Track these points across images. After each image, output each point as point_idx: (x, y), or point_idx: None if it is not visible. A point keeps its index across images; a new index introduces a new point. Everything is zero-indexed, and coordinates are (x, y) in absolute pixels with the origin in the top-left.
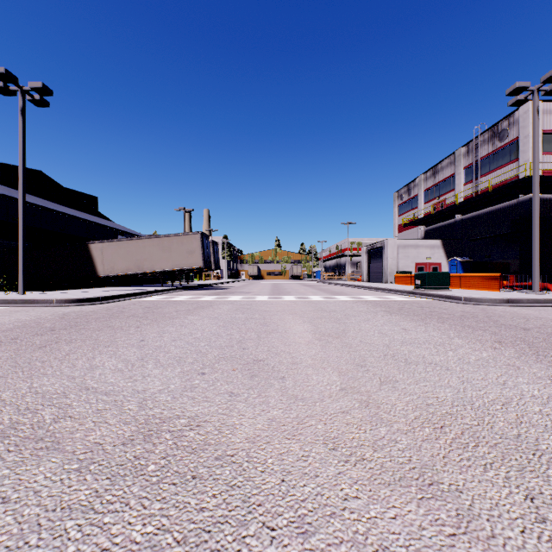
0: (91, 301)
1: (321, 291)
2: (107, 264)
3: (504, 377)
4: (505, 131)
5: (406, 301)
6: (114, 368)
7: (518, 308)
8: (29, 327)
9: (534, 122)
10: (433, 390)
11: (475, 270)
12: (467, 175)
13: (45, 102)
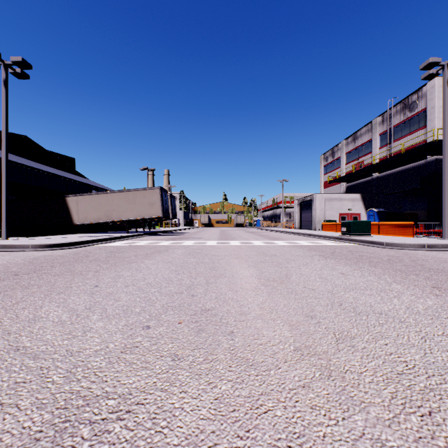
0: (63, 246)
1: (261, 237)
2: (81, 214)
3: None
4: (415, 103)
5: (336, 246)
6: (56, 320)
7: (435, 252)
8: None
9: (444, 93)
10: (396, 350)
11: (389, 219)
12: (382, 140)
13: (25, 75)
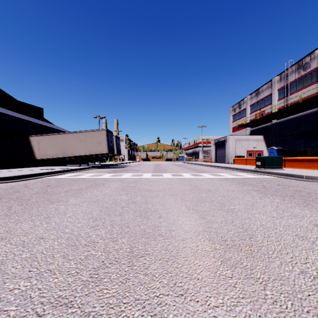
0: (7, 179)
1: (188, 169)
2: (42, 151)
3: None
4: (308, 64)
5: (258, 178)
6: None
7: None
8: None
9: None
10: None
11: (286, 155)
12: (279, 94)
13: None
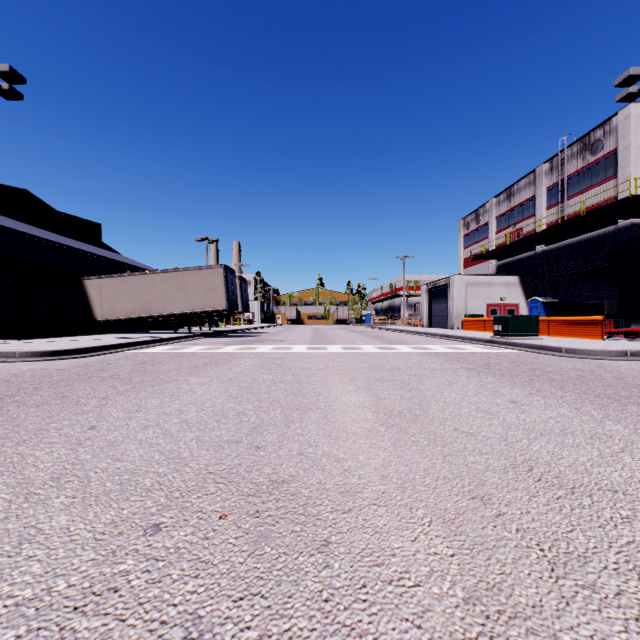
0: (70, 354)
1: (374, 339)
2: (106, 305)
3: None
4: (600, 142)
5: (488, 353)
6: None
7: None
8: None
9: None
10: None
11: (561, 313)
12: (550, 197)
13: (16, 93)
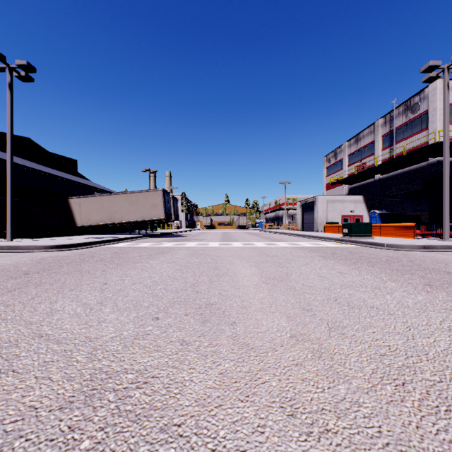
0: (68, 247)
1: (263, 239)
2: (84, 216)
3: (447, 322)
4: (417, 105)
5: (337, 247)
6: (72, 313)
7: (434, 253)
8: (7, 271)
9: (444, 95)
10: (382, 337)
11: (391, 221)
12: (384, 142)
13: (29, 78)
